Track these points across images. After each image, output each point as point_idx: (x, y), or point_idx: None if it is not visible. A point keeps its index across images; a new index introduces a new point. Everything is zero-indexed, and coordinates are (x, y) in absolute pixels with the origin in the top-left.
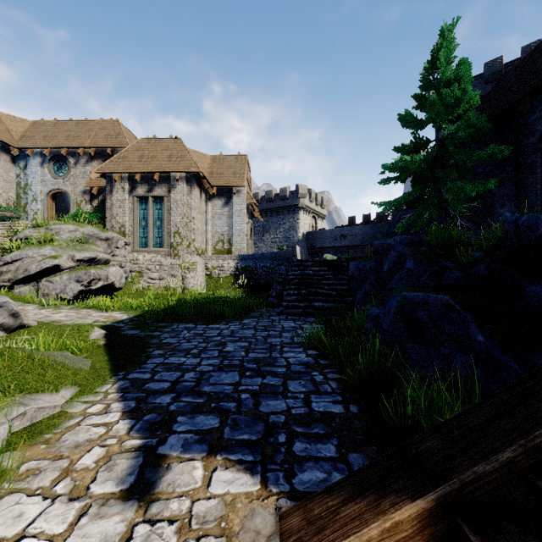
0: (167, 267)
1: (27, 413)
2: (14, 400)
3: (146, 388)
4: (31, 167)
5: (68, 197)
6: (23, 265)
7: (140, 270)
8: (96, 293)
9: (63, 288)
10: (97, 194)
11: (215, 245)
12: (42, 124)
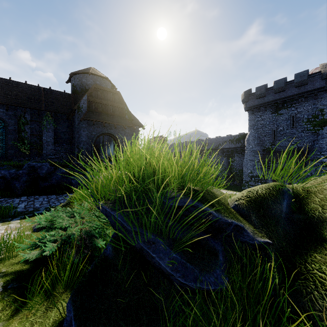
0: None
1: None
2: None
3: None
4: None
5: None
6: None
7: None
8: None
9: None
10: None
11: None
12: None
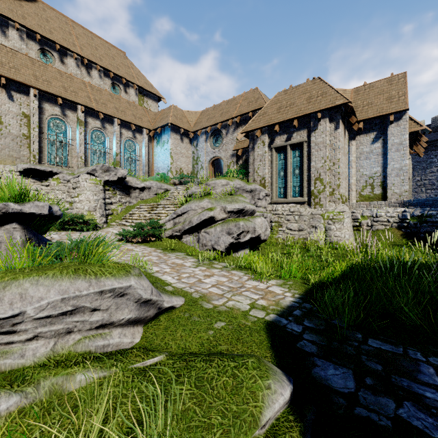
0: (306, 217)
1: None
2: None
3: None
4: (200, 144)
5: (221, 164)
6: (188, 217)
7: (279, 220)
8: (244, 245)
9: (216, 240)
10: (241, 155)
11: (360, 190)
12: (206, 111)
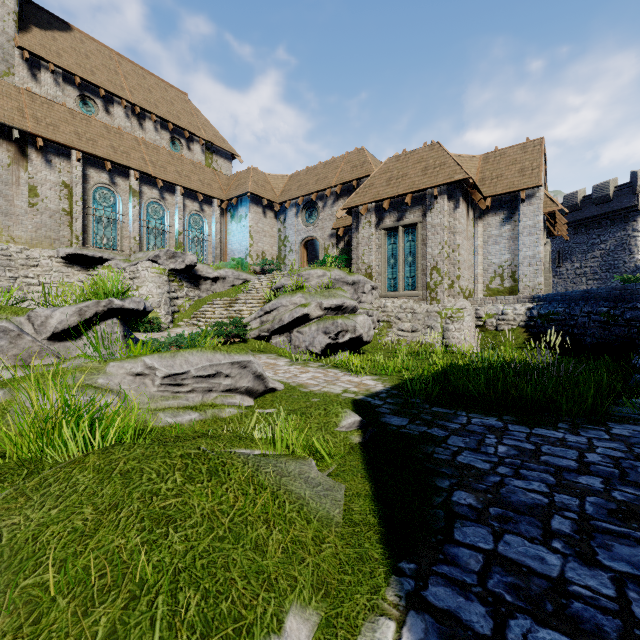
0: (421, 315)
1: None
2: None
3: None
4: (288, 219)
5: (317, 245)
6: (278, 314)
7: (388, 319)
8: (343, 347)
9: (311, 340)
10: (343, 235)
11: (488, 282)
12: (297, 175)
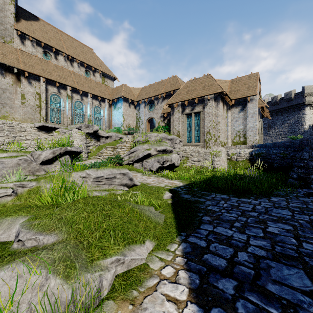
0: (202, 154)
1: (125, 262)
2: (118, 248)
3: (204, 259)
4: (141, 109)
5: (154, 121)
6: (137, 153)
7: (187, 156)
8: (166, 168)
9: (152, 165)
10: (166, 116)
11: (233, 139)
12: (145, 88)
